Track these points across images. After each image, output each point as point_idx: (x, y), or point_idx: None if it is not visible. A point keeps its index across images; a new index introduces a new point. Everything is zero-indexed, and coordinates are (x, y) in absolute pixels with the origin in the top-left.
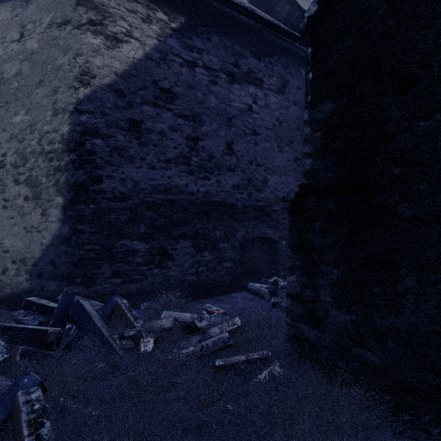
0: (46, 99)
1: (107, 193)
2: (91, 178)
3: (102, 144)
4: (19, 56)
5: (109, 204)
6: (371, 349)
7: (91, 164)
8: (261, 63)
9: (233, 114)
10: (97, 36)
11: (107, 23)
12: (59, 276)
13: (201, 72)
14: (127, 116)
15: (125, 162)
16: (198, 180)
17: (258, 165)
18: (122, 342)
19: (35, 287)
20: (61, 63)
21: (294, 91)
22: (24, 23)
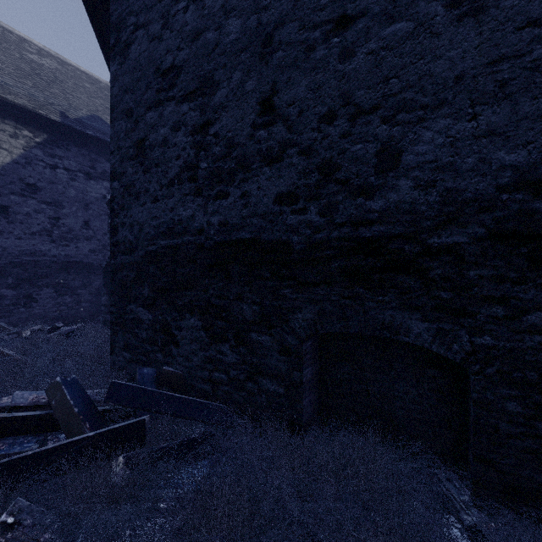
0: None
1: None
2: None
3: None
4: None
5: None
6: None
7: None
8: None
9: (90, 201)
10: None
11: None
12: None
13: (62, 172)
14: None
15: None
16: (60, 247)
17: None
18: (10, 336)
19: None
20: None
21: None
22: None
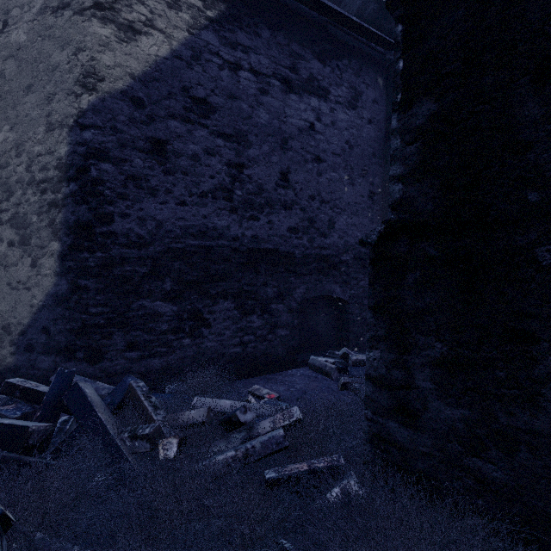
0: (37, 110)
1: (120, 237)
2: (97, 217)
3: (113, 170)
4: (1, 52)
5: (123, 251)
6: (493, 460)
7: (98, 197)
8: (326, 68)
9: (290, 134)
10: (106, 25)
11: (119, 7)
12: (55, 349)
13: (247, 77)
14: (147, 133)
15: (145, 196)
16: (243, 221)
17: (323, 201)
18: (135, 443)
19: (23, 364)
20: (58, 61)
21: (369, 106)
22: (8, 7)
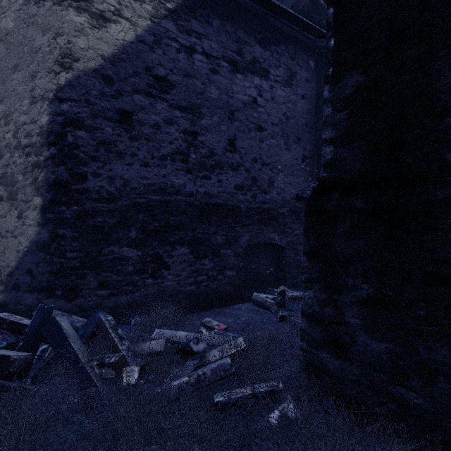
0: (23, 86)
1: (93, 193)
2: (73, 176)
3: (86, 137)
4: None
5: (95, 205)
6: (414, 389)
7: (74, 159)
8: (267, 52)
9: (236, 107)
10: (81, 14)
11: None
12: (37, 288)
13: (200, 59)
14: (115, 105)
15: (114, 158)
16: (197, 180)
17: (264, 163)
18: (102, 370)
19: (10, 300)
20: (40, 44)
21: (302, 84)
22: None
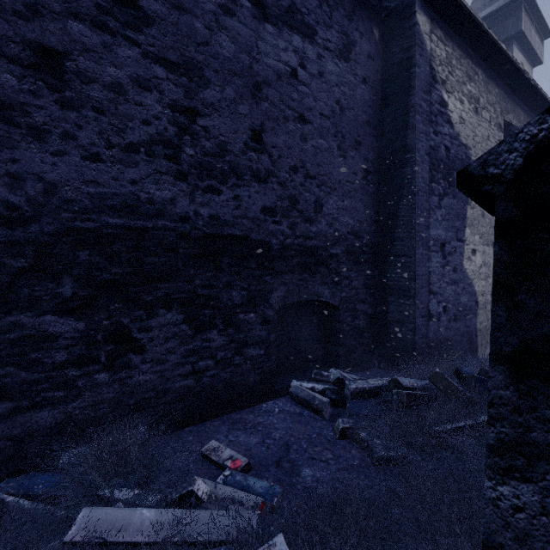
0: None
1: None
2: None
3: None
4: None
5: None
6: None
7: None
8: None
9: (265, 78)
10: None
11: None
12: None
13: None
14: (26, 33)
15: (22, 138)
16: (197, 193)
17: (308, 175)
18: None
19: None
20: None
21: (363, 61)
22: None
